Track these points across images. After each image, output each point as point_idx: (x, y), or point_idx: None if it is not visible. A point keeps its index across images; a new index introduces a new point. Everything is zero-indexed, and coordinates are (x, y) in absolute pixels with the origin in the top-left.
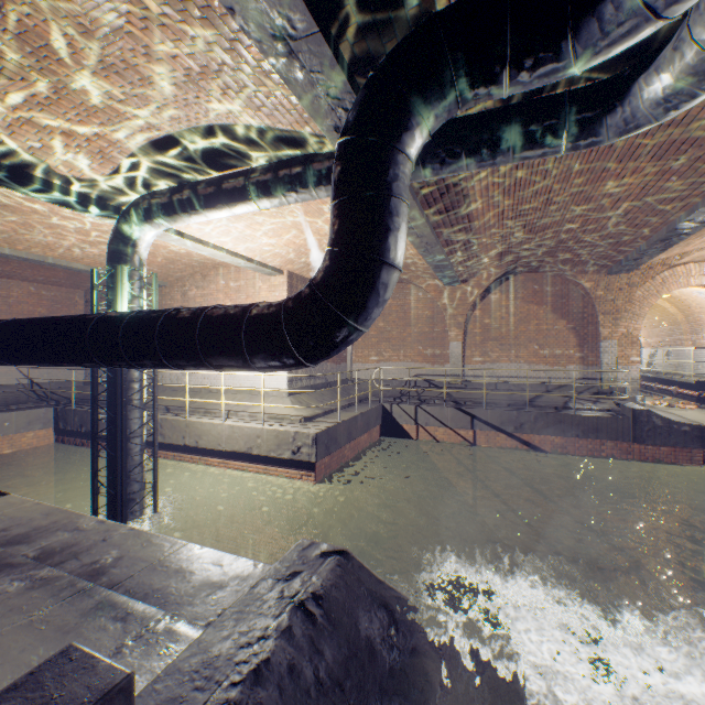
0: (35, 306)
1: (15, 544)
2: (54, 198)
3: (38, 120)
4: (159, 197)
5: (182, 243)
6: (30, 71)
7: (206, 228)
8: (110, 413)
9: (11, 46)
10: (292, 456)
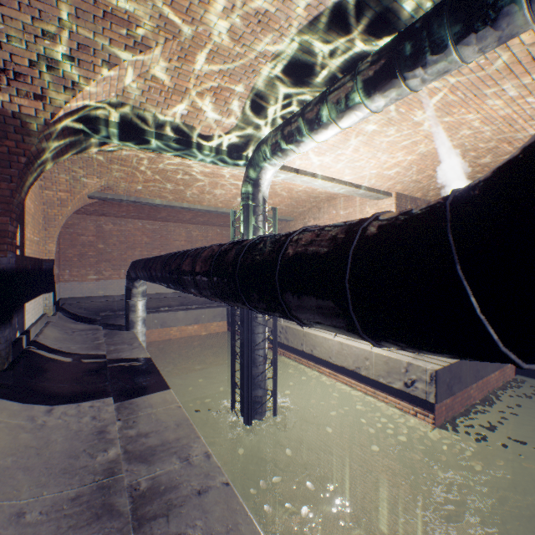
0: (219, 241)
1: (141, 461)
2: (204, 158)
3: (179, 87)
4: (273, 135)
5: (297, 180)
6: (158, 31)
7: (316, 161)
8: (241, 327)
9: (139, 8)
10: (403, 388)
